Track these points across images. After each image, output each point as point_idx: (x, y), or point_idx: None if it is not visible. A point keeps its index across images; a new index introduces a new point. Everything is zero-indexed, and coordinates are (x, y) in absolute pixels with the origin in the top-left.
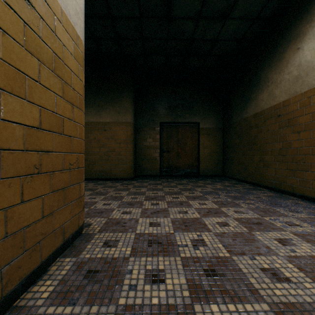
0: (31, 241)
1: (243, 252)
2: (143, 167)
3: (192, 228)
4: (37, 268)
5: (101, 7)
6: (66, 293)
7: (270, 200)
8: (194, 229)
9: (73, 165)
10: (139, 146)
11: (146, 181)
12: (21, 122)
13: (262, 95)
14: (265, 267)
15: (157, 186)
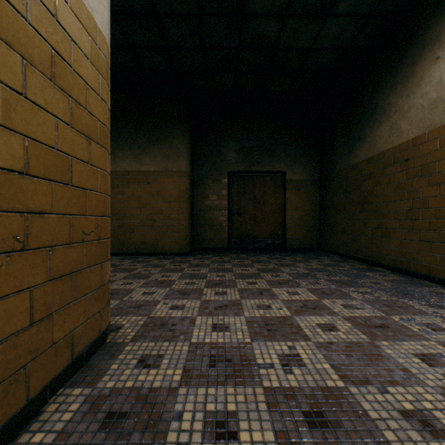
0: (8, 367)
1: (366, 378)
2: (204, 237)
3: (279, 334)
4: (19, 411)
5: None
6: None
7: (395, 287)
8: (283, 336)
9: (89, 234)
10: (198, 206)
11: (208, 258)
12: None
13: (380, 130)
14: (406, 408)
15: (224, 264)
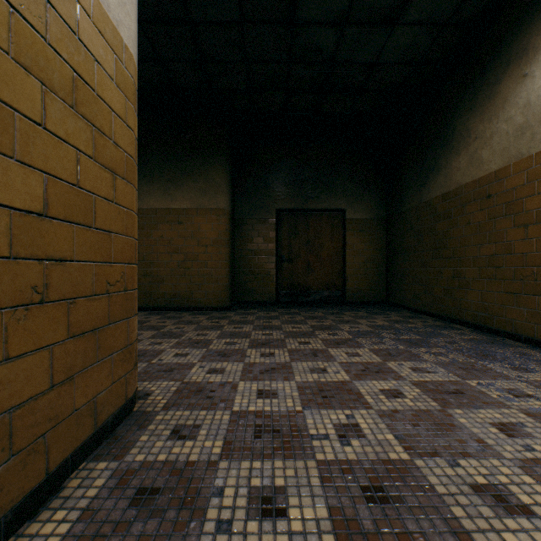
0: (26, 435)
1: (434, 450)
2: (247, 288)
3: (335, 402)
4: (38, 486)
5: (172, 3)
6: (92, 539)
7: (474, 347)
8: (340, 404)
9: (114, 285)
10: (240, 251)
11: (252, 313)
12: (3, 203)
13: (457, 161)
14: (479, 483)
15: (271, 321)
